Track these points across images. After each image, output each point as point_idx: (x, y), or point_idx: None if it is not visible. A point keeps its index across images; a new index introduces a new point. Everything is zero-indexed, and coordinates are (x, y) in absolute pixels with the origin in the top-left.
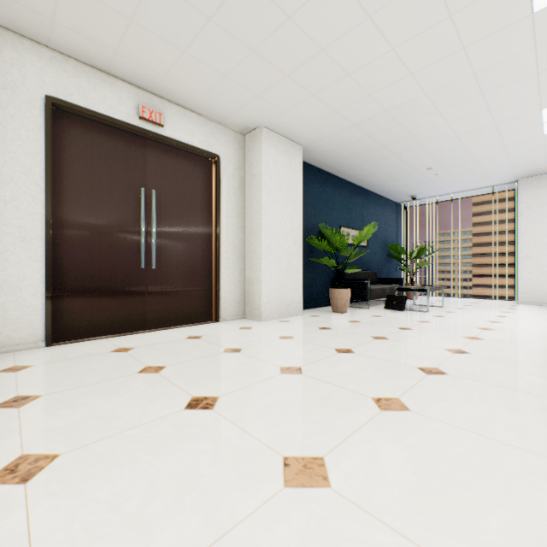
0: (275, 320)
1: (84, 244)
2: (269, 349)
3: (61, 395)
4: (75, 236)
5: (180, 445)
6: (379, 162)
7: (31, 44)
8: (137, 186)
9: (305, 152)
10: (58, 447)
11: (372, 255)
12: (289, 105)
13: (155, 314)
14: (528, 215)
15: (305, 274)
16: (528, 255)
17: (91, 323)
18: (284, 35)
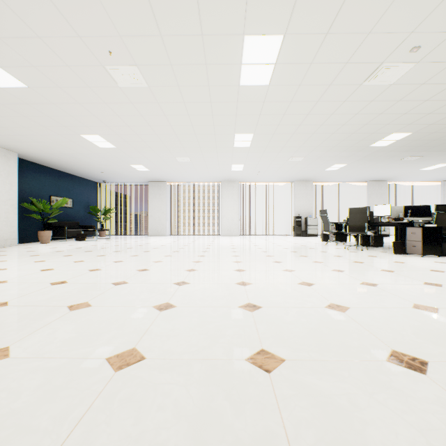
0: None
1: None
2: None
3: None
4: None
5: None
6: (73, 166)
7: None
8: None
9: (21, 155)
10: None
11: (77, 212)
12: (5, 141)
13: None
14: (152, 198)
15: (22, 223)
16: (152, 215)
17: None
18: (0, 128)
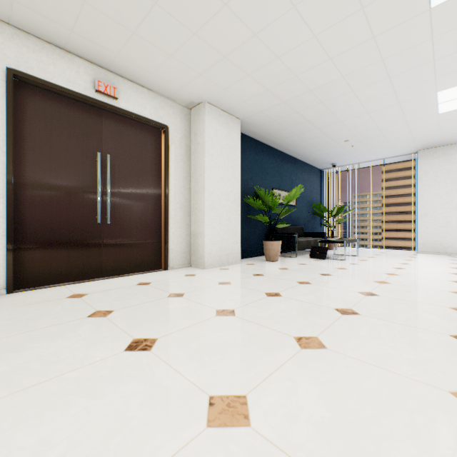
0: (216, 268)
1: (44, 202)
2: (208, 294)
3: (10, 339)
4: (36, 194)
5: (114, 387)
6: (305, 135)
7: None
8: (93, 151)
9: (243, 125)
10: None
11: (299, 213)
12: (228, 83)
13: (110, 264)
14: (426, 180)
15: (243, 229)
16: (426, 213)
17: (50, 272)
18: (221, 20)
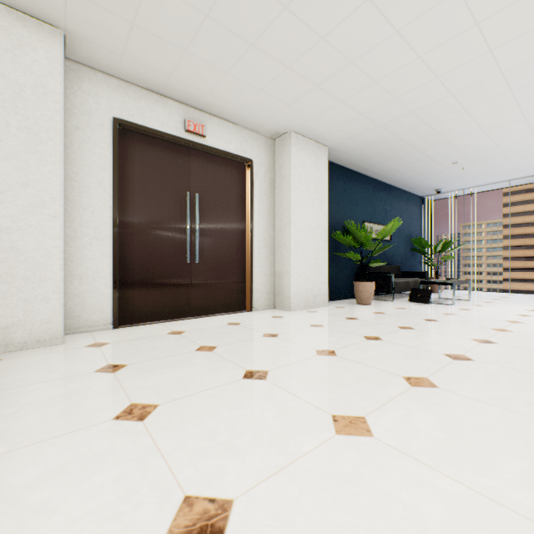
0: (303, 311)
1: (141, 242)
2: (303, 335)
3: (141, 365)
4: (135, 235)
5: (247, 403)
6: (403, 159)
7: (102, 75)
8: (183, 191)
9: (330, 152)
10: (155, 400)
11: (395, 249)
12: (317, 111)
13: (197, 303)
14: None
15: (330, 268)
16: None
17: (146, 310)
18: (316, 53)
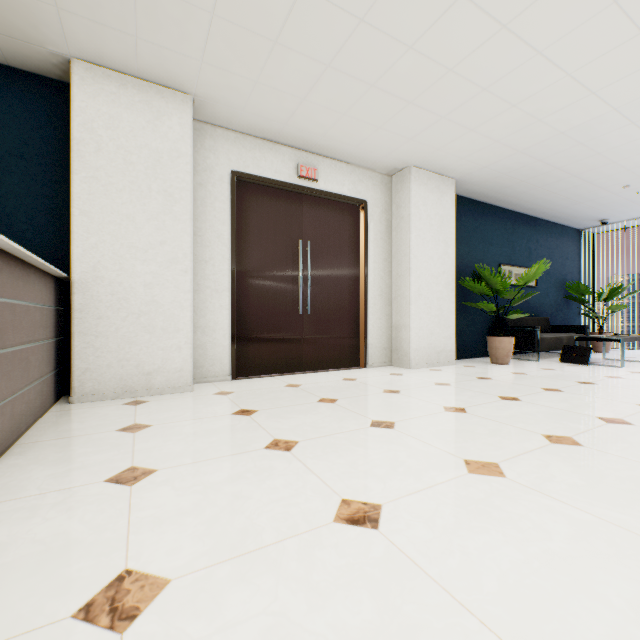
0: (425, 369)
1: (255, 294)
2: (428, 393)
3: (271, 411)
4: (249, 287)
5: (379, 445)
6: (553, 186)
7: (221, 130)
8: (295, 239)
9: (457, 185)
10: (294, 438)
11: (542, 297)
12: (442, 143)
13: (309, 358)
14: None
15: (457, 320)
16: None
17: (260, 362)
18: (443, 85)
